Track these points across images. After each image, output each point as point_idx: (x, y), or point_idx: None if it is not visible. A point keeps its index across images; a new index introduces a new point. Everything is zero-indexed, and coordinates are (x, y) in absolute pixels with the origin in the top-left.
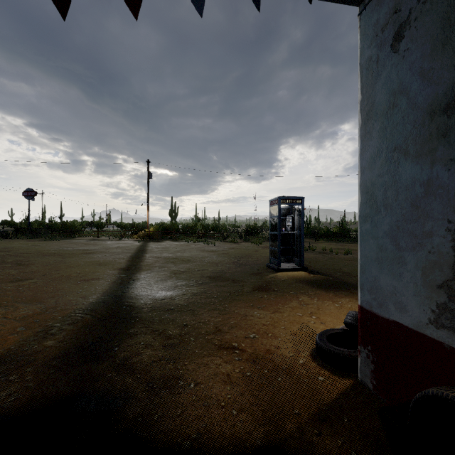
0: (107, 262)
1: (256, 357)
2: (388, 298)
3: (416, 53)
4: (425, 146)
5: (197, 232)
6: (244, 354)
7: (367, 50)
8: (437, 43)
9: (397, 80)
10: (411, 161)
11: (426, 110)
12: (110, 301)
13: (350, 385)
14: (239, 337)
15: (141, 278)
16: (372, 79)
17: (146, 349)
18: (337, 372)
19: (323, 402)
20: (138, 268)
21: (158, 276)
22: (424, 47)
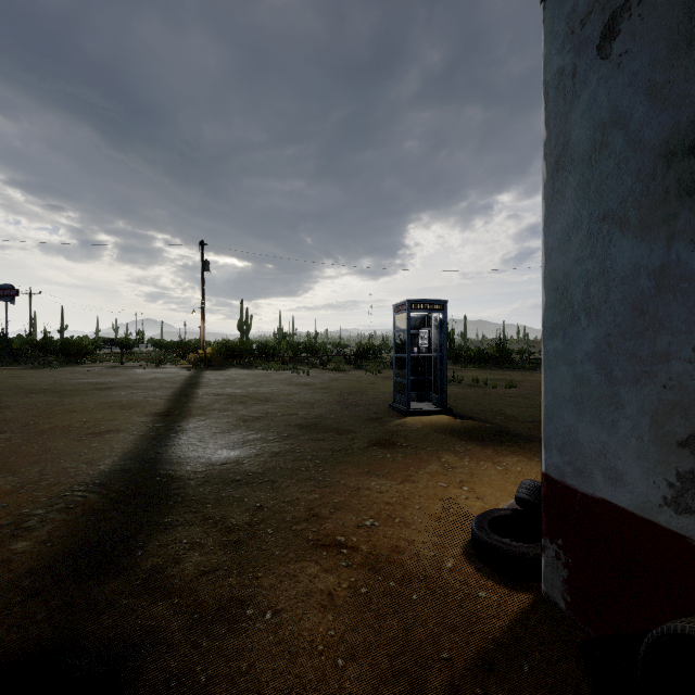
0: (134, 403)
1: (376, 561)
2: (592, 462)
3: (642, 58)
4: (657, 210)
5: (282, 354)
6: (356, 555)
7: (557, 57)
8: (678, 39)
9: (607, 104)
10: (632, 237)
11: (658, 151)
12: (135, 468)
13: (529, 604)
14: (348, 526)
15: (188, 429)
16: (565, 105)
17: (192, 551)
18: (507, 582)
19: (487, 637)
20: (184, 412)
21: (216, 426)
22: (656, 48)
